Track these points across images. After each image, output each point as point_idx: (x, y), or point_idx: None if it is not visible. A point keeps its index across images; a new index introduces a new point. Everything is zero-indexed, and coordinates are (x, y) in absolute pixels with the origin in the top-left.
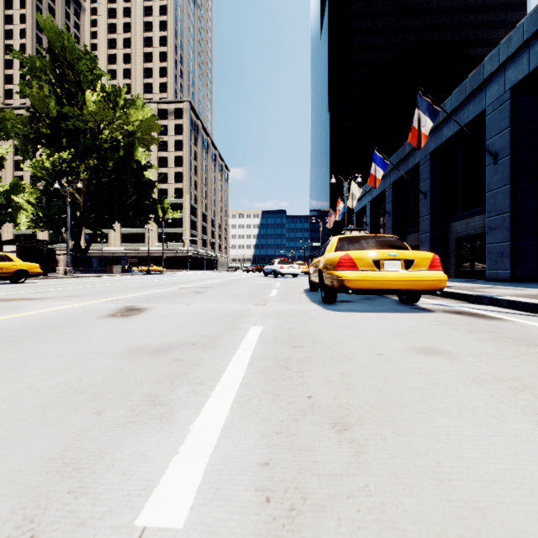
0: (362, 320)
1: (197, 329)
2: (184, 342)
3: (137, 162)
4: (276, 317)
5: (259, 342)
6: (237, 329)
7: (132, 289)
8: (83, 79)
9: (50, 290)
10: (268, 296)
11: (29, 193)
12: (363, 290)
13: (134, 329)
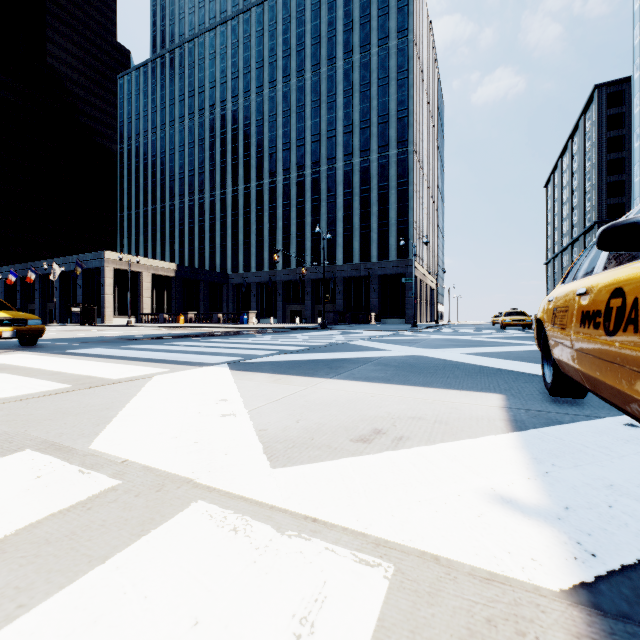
0: None
1: None
2: None
3: None
4: None
5: None
6: None
7: None
8: None
9: None
10: None
11: None
12: None
13: None
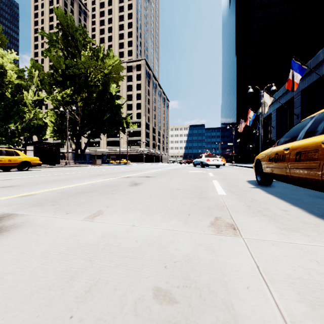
0: None
1: None
2: None
3: (110, 93)
4: None
5: None
6: None
7: (82, 178)
8: (79, 43)
9: (19, 177)
10: (217, 194)
11: (49, 116)
12: None
13: None
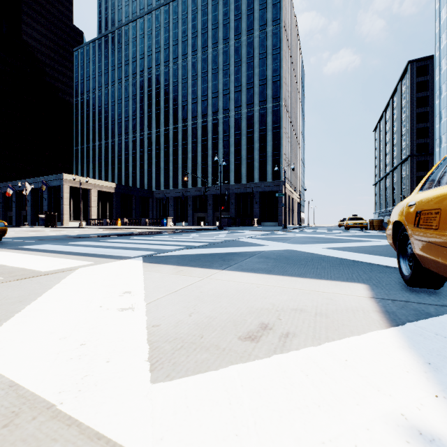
0: None
1: None
2: None
3: None
4: None
5: None
6: None
7: None
8: None
9: None
10: None
11: None
12: None
13: None
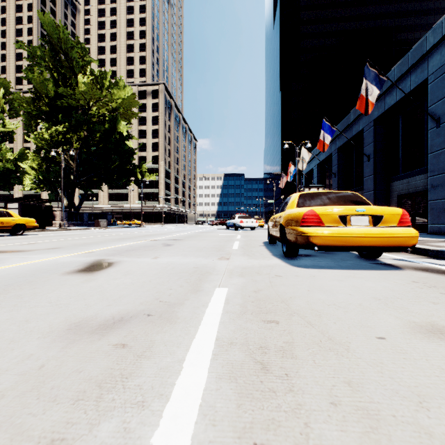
0: (333, 280)
1: (157, 290)
2: (138, 312)
3: (120, 133)
4: (240, 274)
5: (225, 313)
6: (200, 291)
7: (110, 241)
8: (75, 64)
9: (39, 242)
10: (231, 249)
11: (31, 160)
12: (330, 247)
13: (90, 290)
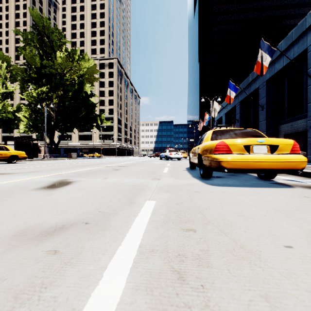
0: (240, 195)
1: (99, 202)
2: (79, 220)
3: (85, 92)
4: (167, 190)
5: (150, 222)
6: (133, 203)
7: (75, 167)
8: (55, 44)
9: (25, 167)
10: (162, 172)
11: (24, 111)
12: (236, 169)
13: (47, 202)
